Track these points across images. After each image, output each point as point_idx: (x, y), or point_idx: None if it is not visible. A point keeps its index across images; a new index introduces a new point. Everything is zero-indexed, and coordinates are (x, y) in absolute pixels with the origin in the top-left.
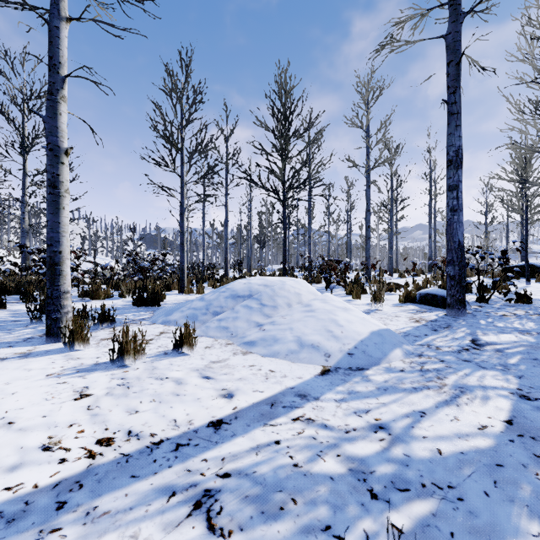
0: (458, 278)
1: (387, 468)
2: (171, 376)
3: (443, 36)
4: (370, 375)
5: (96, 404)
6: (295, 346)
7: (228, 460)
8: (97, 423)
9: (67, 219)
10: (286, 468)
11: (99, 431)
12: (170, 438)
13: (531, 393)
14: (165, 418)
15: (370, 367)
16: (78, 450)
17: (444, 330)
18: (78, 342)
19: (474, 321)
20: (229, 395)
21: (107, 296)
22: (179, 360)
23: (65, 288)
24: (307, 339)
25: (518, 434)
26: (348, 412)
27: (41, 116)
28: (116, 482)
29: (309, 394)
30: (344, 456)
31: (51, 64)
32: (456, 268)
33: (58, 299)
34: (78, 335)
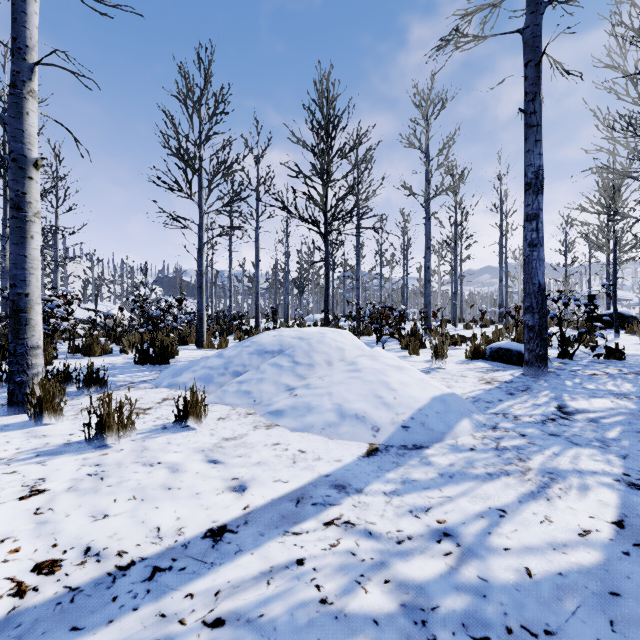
0: (538, 329)
1: (456, 601)
2: (165, 461)
3: (519, 31)
4: (431, 456)
5: (49, 505)
6: (334, 417)
7: (224, 594)
8: (42, 537)
9: (38, 252)
10: (309, 607)
11: (42, 549)
12: (146, 558)
13: None
14: (145, 525)
15: (431, 444)
16: (2, 584)
17: (522, 394)
18: (49, 413)
19: (558, 381)
20: (241, 487)
21: (105, 352)
22: (180, 437)
23: (34, 343)
24: (350, 408)
25: (634, 543)
26: (402, 510)
27: (1, 115)
28: (46, 639)
29: (349, 484)
30: (395, 583)
31: (14, 47)
32: (535, 317)
33: (24, 357)
34: (49, 404)
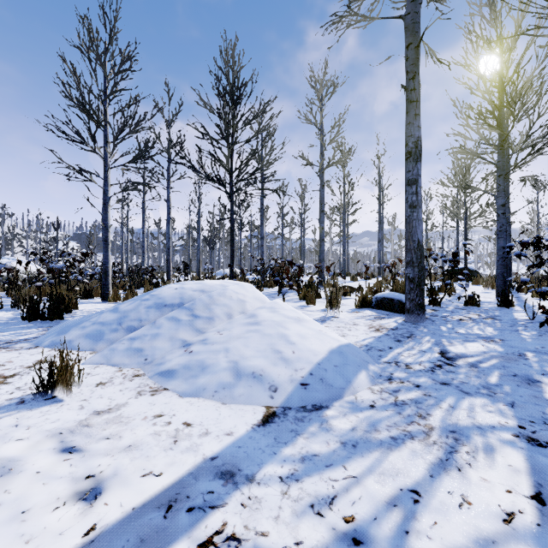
0: (418, 281)
1: None
2: None
3: (402, 16)
4: (332, 419)
5: None
6: (229, 376)
7: None
8: None
9: None
10: None
11: None
12: None
13: (537, 433)
14: None
15: (331, 403)
16: None
17: (408, 340)
18: None
19: (435, 327)
20: (94, 492)
21: None
22: (36, 415)
23: None
24: (247, 365)
25: None
26: (301, 505)
27: None
28: None
29: (239, 469)
30: None
31: None
32: (415, 270)
33: None
34: None
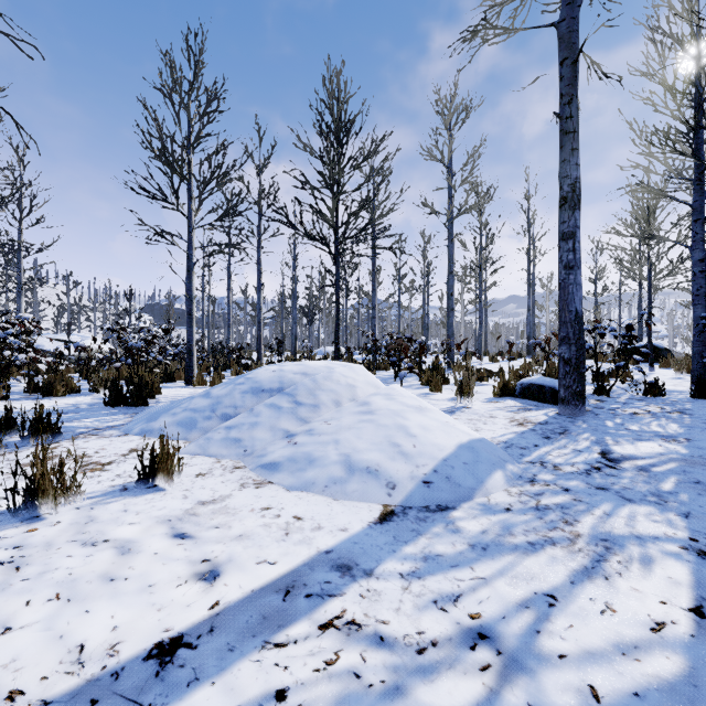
0: (575, 363)
1: None
2: (115, 537)
3: (554, 24)
4: (459, 520)
5: None
6: (341, 471)
7: None
8: None
9: None
10: None
11: None
12: (52, 700)
13: None
14: (63, 641)
15: (459, 504)
16: None
17: (560, 437)
18: None
19: (598, 422)
20: (212, 573)
21: (71, 391)
22: (142, 502)
23: None
24: (360, 459)
25: None
26: (424, 600)
27: None
28: None
29: (356, 564)
30: None
31: None
32: (572, 349)
33: None
34: None
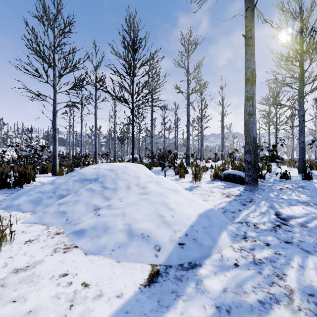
0: (253, 163)
1: None
2: None
3: None
4: (205, 278)
5: None
6: (124, 237)
7: None
8: None
9: None
10: None
11: None
12: None
13: None
14: None
15: (203, 261)
16: None
17: (250, 204)
18: None
19: (266, 194)
20: None
21: None
22: None
23: None
24: (138, 227)
25: None
26: None
27: None
28: None
29: None
30: None
31: None
32: (252, 156)
33: None
34: None
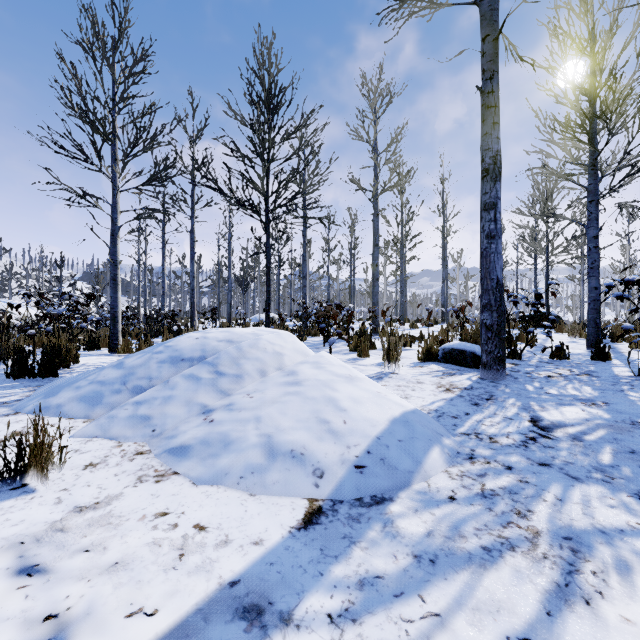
0: (497, 329)
1: None
2: None
3: (477, 2)
4: (399, 518)
5: None
6: (260, 456)
7: None
8: None
9: None
10: None
11: None
12: None
13: None
14: None
15: (396, 493)
16: None
17: (488, 403)
18: None
19: (519, 386)
20: None
21: None
22: None
23: None
24: (284, 440)
25: None
26: None
27: None
28: None
29: (270, 602)
30: None
31: None
32: (494, 315)
33: None
34: None
